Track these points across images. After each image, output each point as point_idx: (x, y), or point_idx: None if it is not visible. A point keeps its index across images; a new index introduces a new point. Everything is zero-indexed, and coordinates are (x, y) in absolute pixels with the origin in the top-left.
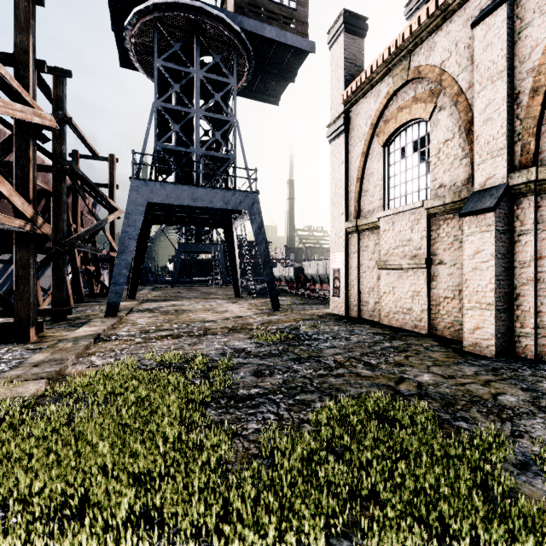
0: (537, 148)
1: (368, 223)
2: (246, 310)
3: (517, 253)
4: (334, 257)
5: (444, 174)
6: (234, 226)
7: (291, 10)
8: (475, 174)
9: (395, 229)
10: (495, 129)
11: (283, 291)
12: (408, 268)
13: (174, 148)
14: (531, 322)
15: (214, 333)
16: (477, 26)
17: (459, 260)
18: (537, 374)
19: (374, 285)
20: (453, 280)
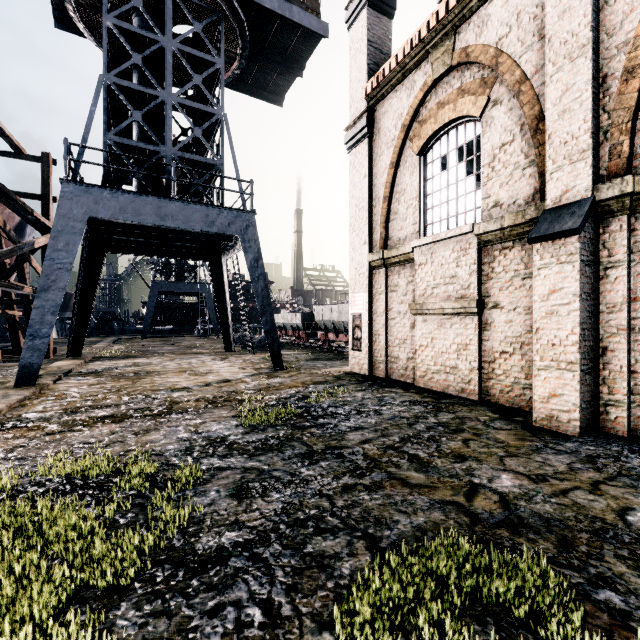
0: (632, 151)
1: (399, 254)
2: (238, 371)
3: (603, 293)
4: (355, 299)
5: (501, 189)
6: (223, 258)
7: None
8: (547, 186)
9: (435, 263)
10: (575, 124)
11: (289, 342)
12: (452, 313)
13: (133, 143)
14: (624, 387)
15: (183, 410)
16: None
17: (521, 303)
18: None
19: (407, 335)
20: (513, 329)
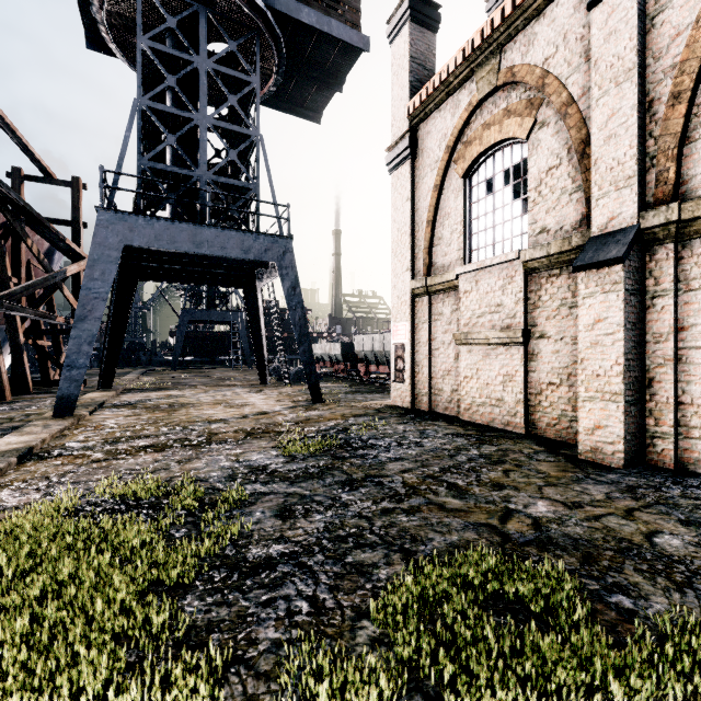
0: (678, 178)
1: (443, 281)
2: (275, 403)
3: (650, 323)
4: (397, 328)
5: (548, 214)
6: (258, 285)
7: None
8: (593, 213)
9: (480, 291)
10: (621, 150)
11: (327, 374)
12: (498, 343)
13: (167, 168)
14: (671, 418)
15: (222, 441)
16: (595, 7)
17: (568, 332)
18: (689, 493)
19: (451, 366)
20: (560, 359)
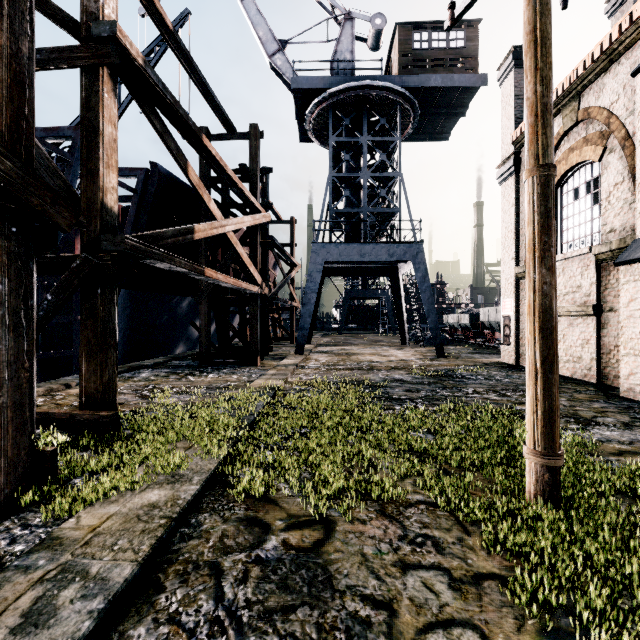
0: None
1: None
2: (410, 356)
3: None
4: (504, 303)
5: (614, 218)
6: (400, 273)
7: (458, 50)
8: (636, 222)
9: (565, 275)
10: None
11: (458, 340)
12: (577, 315)
13: (345, 210)
14: None
15: (379, 369)
16: (638, 74)
17: None
18: None
19: None
20: None
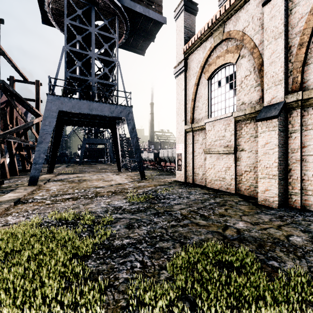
0: (302, 80)
1: (199, 126)
2: (124, 179)
3: (290, 144)
4: (178, 146)
5: (245, 96)
6: (117, 127)
7: None
8: (264, 96)
9: (215, 130)
10: (277, 68)
11: (147, 167)
12: (223, 153)
13: (77, 76)
14: (298, 186)
15: (102, 196)
16: (265, 5)
17: (254, 148)
18: (306, 219)
19: (202, 163)
20: (250, 160)
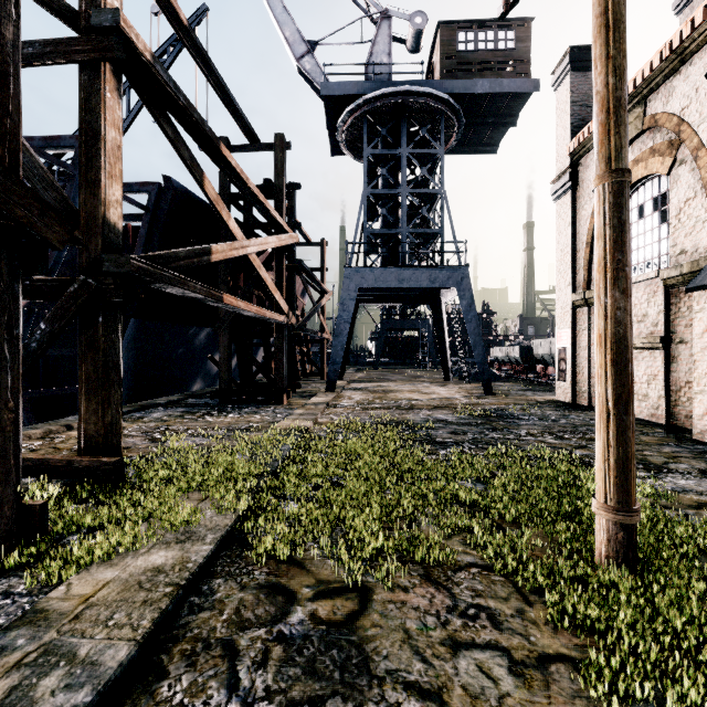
0: None
1: None
2: (454, 393)
3: None
4: (560, 335)
5: (685, 239)
6: (442, 301)
7: (508, 52)
8: None
9: None
10: None
11: (507, 376)
12: (642, 348)
13: (381, 231)
14: None
15: (420, 409)
16: None
17: None
18: None
19: None
20: None
